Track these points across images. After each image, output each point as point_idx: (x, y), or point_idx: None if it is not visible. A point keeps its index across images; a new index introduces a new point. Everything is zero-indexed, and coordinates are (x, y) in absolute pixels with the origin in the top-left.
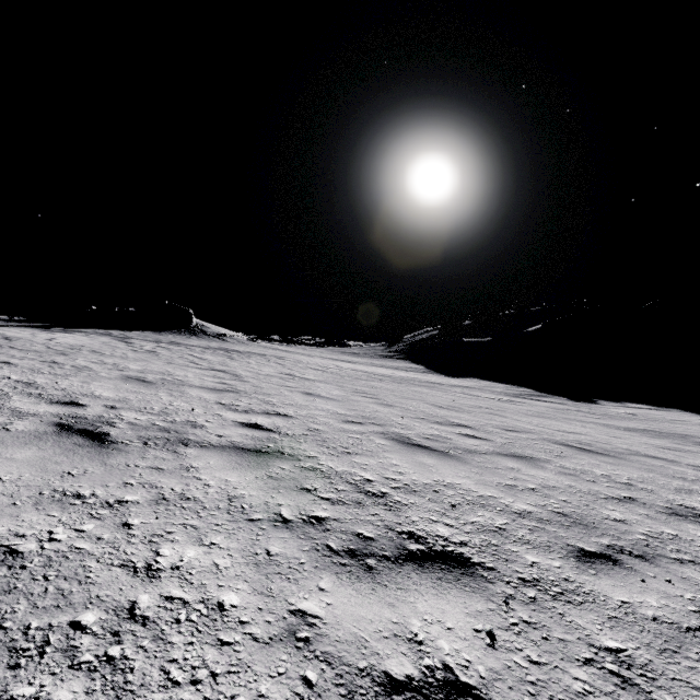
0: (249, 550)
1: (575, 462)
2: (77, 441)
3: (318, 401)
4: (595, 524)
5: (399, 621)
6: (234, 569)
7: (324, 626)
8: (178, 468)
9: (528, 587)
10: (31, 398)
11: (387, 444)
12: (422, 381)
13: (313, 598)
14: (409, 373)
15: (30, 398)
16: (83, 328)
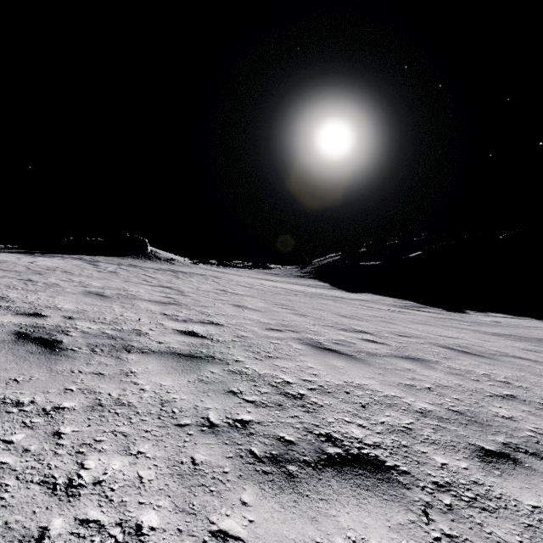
0: (175, 459)
1: (459, 363)
2: (30, 348)
3: (246, 312)
4: (488, 422)
5: (323, 541)
6: (158, 482)
7: None
8: (118, 373)
9: (443, 493)
10: None
11: (303, 349)
12: (328, 295)
13: (235, 515)
14: (318, 289)
15: None
16: (61, 254)
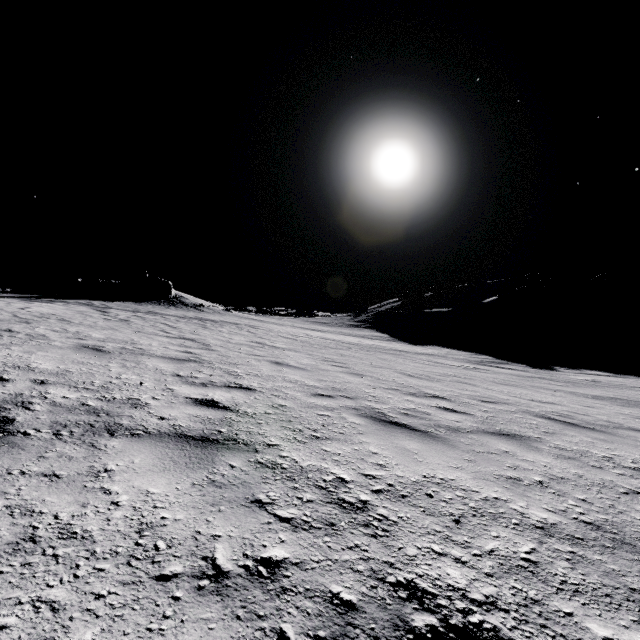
0: None
1: (568, 440)
2: None
3: (286, 371)
4: None
5: None
6: None
7: None
8: (84, 474)
9: None
10: None
11: (362, 423)
12: (388, 349)
13: None
14: (375, 341)
15: None
16: (67, 299)
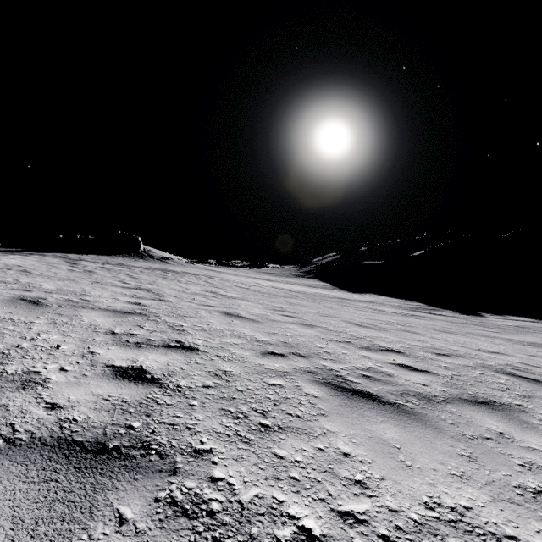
0: None
1: None
2: None
3: (236, 324)
4: None
5: None
6: None
7: None
8: None
9: None
10: None
11: (321, 396)
12: (331, 296)
13: None
14: (319, 290)
15: None
16: (46, 252)
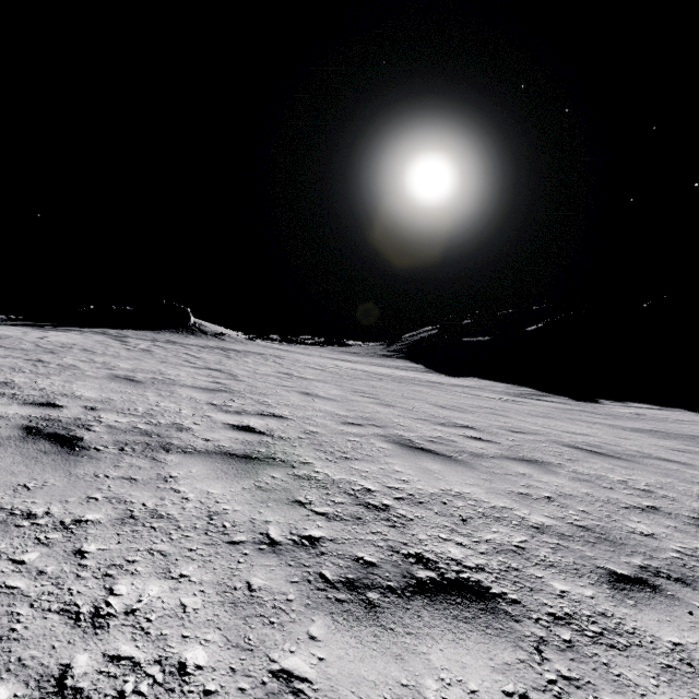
0: (227, 584)
1: (588, 466)
2: (43, 447)
3: (316, 402)
4: (622, 540)
5: (410, 683)
6: (205, 611)
7: (314, 694)
8: (155, 478)
9: (562, 627)
10: (3, 399)
11: (389, 448)
12: (422, 380)
13: (301, 652)
14: (409, 372)
15: (1, 399)
16: (79, 327)
